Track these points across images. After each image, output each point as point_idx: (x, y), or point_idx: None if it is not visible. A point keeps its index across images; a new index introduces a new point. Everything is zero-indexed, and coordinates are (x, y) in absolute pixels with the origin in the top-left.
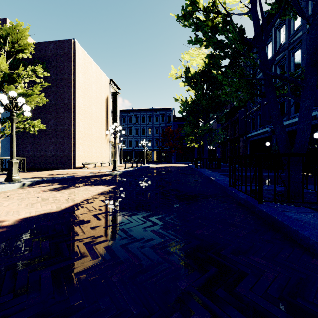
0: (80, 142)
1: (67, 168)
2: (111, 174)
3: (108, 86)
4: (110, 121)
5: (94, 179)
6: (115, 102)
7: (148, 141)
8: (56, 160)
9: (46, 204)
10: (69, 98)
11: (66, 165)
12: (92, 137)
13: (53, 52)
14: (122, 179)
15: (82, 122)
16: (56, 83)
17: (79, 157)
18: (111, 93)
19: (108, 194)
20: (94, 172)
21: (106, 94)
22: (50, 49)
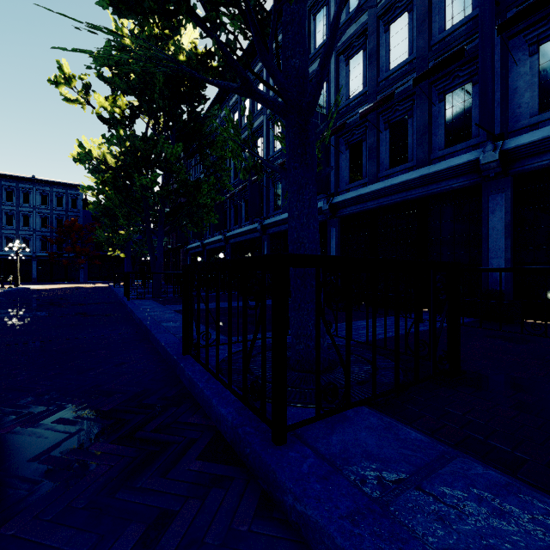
0: None
1: None
2: None
3: None
4: None
5: None
6: None
7: (24, 240)
8: None
9: None
10: None
11: None
12: None
13: None
14: None
15: None
16: None
17: None
18: None
19: None
20: None
21: None
22: None
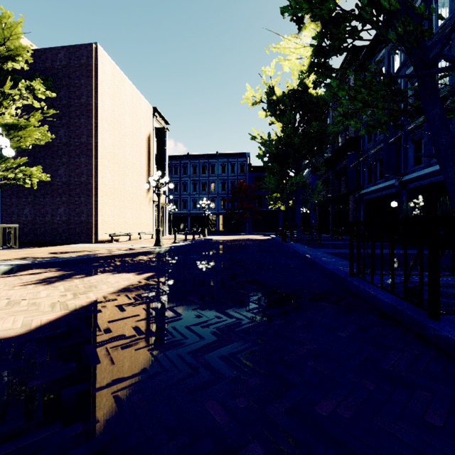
0: (107, 202)
1: (85, 241)
2: (150, 251)
3: (150, 118)
4: (153, 171)
5: (122, 260)
6: (160, 142)
7: (211, 201)
8: (69, 229)
9: (6, 317)
10: (88, 134)
11: (85, 237)
12: (126, 195)
13: (64, 64)
14: (168, 260)
15: (109, 171)
16: (69, 111)
17: (105, 224)
18: (154, 128)
19: (134, 291)
20: (124, 248)
21: (148, 130)
22: (60, 59)
